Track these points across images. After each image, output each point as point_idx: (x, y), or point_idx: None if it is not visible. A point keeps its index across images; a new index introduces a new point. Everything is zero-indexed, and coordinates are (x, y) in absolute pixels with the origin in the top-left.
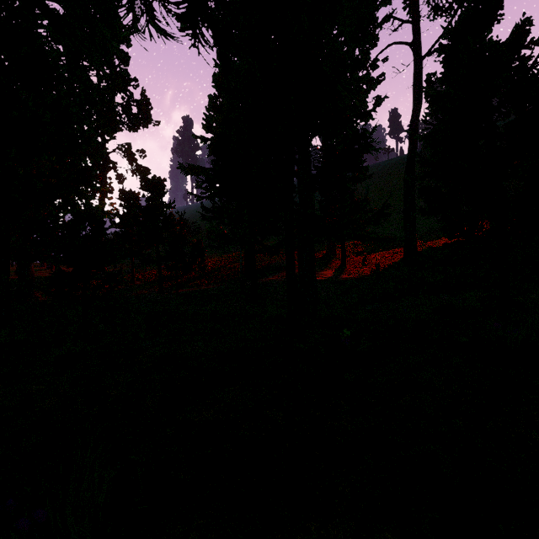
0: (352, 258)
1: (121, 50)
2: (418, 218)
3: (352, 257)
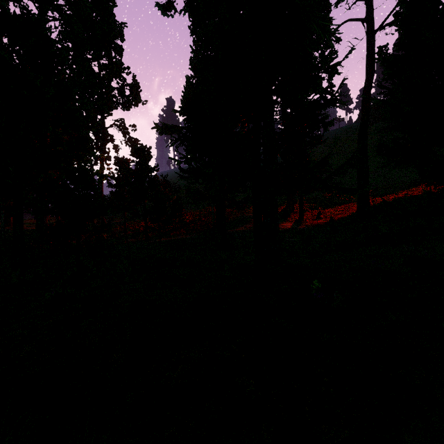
0: (308, 212)
1: (117, 44)
2: None
3: (308, 211)
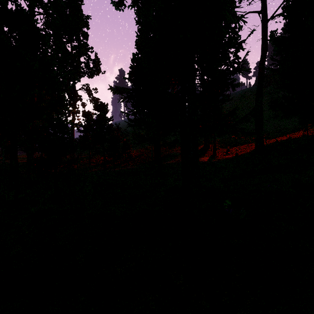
0: (220, 149)
1: (84, 31)
2: None
3: (220, 149)
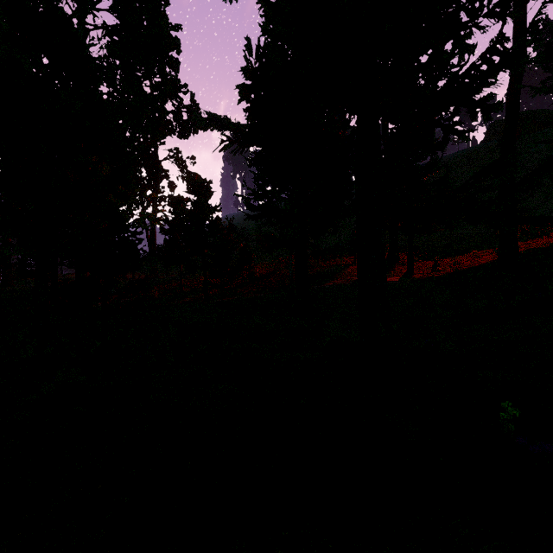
0: (419, 263)
1: (172, 57)
2: None
3: (419, 262)
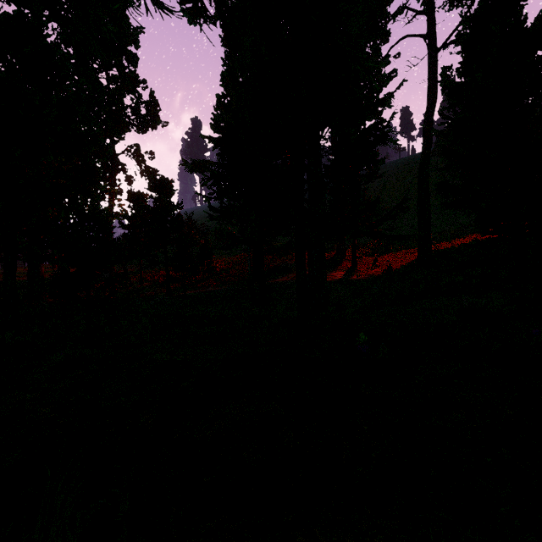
0: (363, 259)
1: (130, 52)
2: (431, 218)
3: (363, 258)
